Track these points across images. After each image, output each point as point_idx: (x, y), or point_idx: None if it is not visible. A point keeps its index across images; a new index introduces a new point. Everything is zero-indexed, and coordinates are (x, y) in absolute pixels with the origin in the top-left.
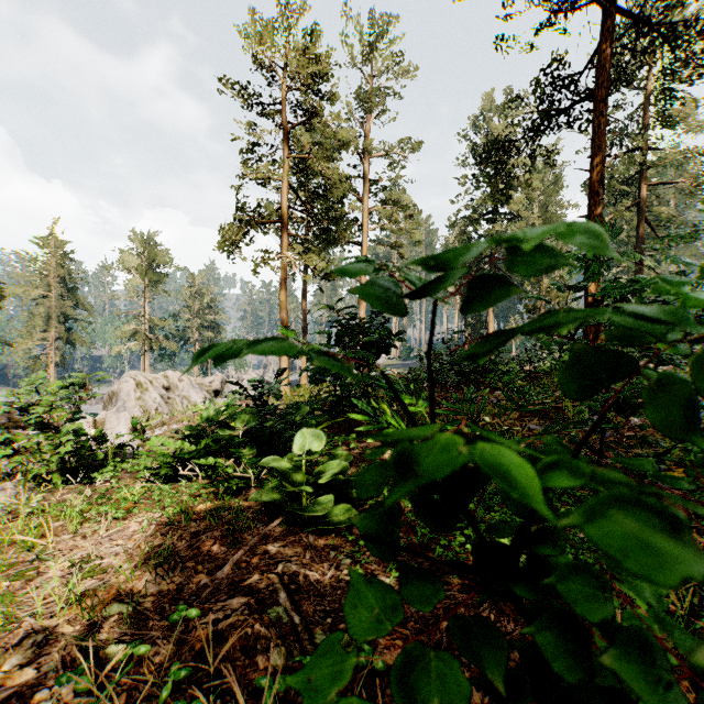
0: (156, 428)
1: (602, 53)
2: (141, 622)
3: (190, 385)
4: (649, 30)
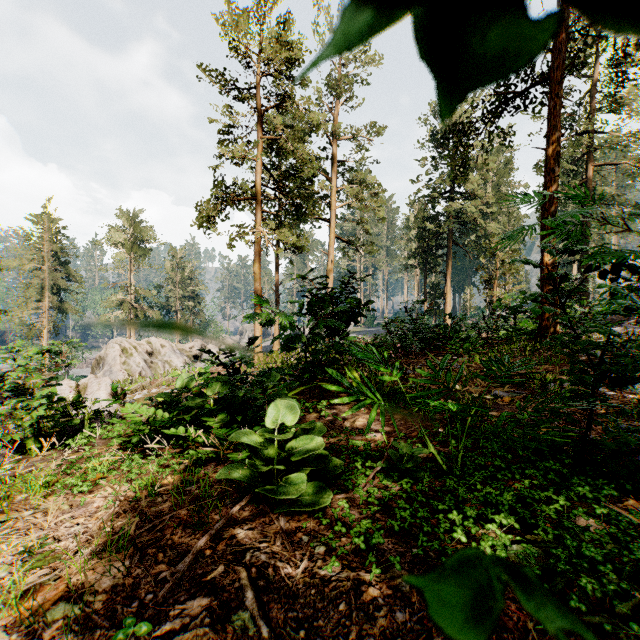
0: (137, 392)
1: (557, 38)
2: (87, 629)
3: (172, 350)
4: None
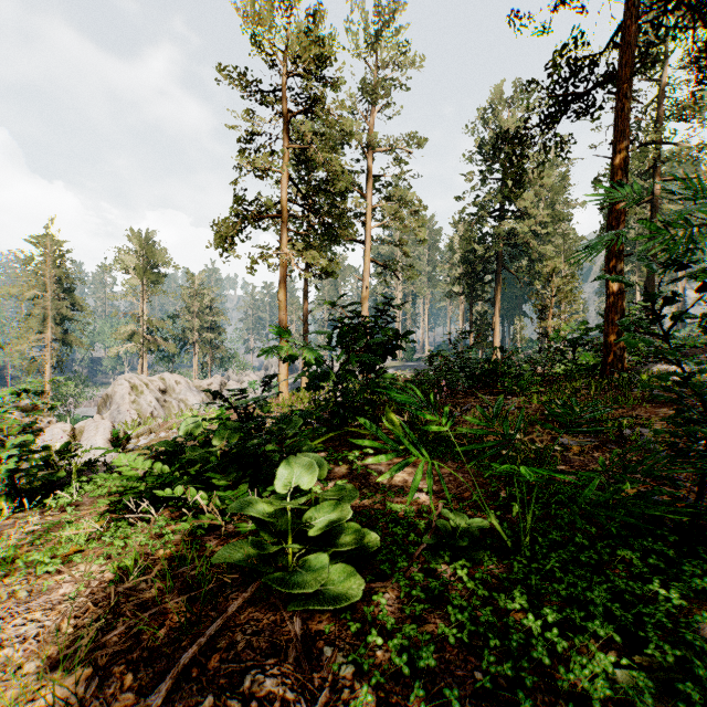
0: (143, 436)
1: (625, 30)
2: None
3: (188, 388)
4: (678, 3)
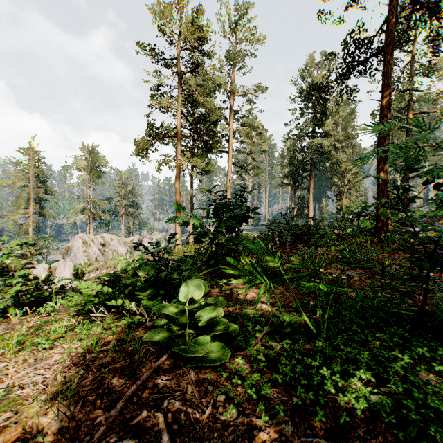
0: (92, 272)
1: (389, 22)
2: None
3: (118, 243)
4: (421, 6)
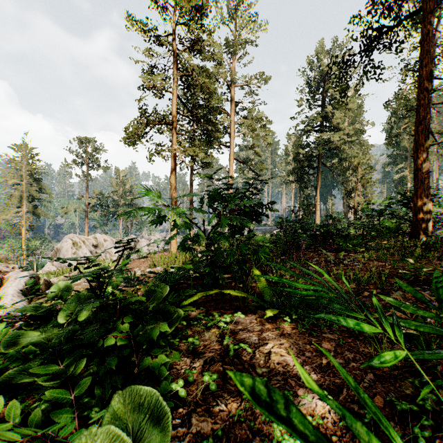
0: None
1: None
2: None
3: (112, 244)
4: None
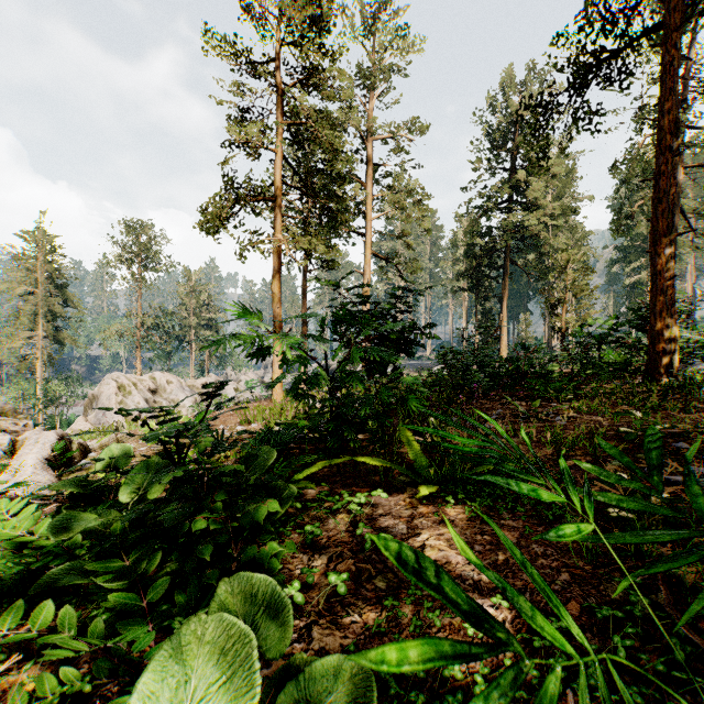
0: None
1: None
2: None
3: (180, 387)
4: None
